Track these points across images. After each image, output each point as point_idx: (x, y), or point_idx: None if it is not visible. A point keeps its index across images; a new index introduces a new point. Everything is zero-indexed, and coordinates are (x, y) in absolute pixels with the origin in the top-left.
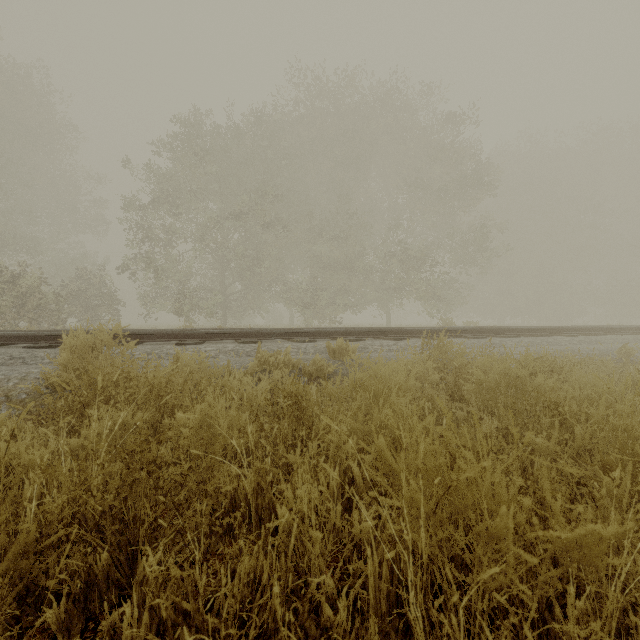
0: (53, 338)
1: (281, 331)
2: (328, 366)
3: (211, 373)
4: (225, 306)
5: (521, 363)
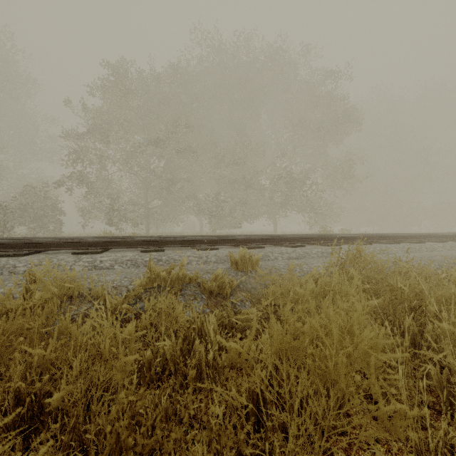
0: None
1: (184, 239)
2: (230, 281)
3: (87, 293)
4: (148, 217)
5: None
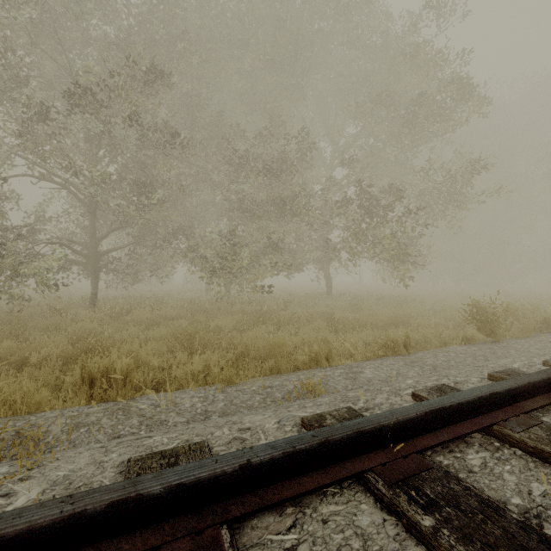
0: None
1: None
2: None
3: None
4: (95, 269)
5: None
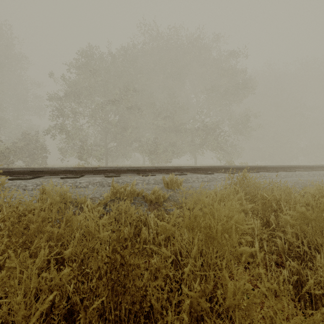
0: None
1: (133, 169)
2: (163, 195)
3: (74, 201)
4: (107, 154)
5: (315, 195)
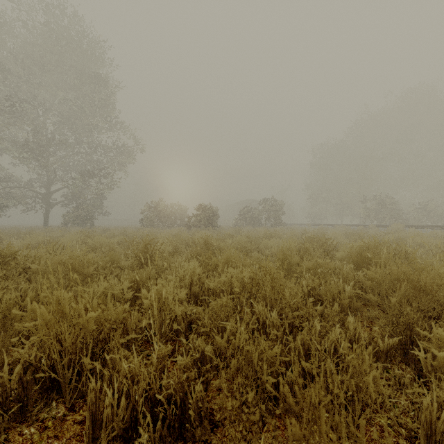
0: (404, 226)
1: None
2: None
3: None
4: None
5: None
